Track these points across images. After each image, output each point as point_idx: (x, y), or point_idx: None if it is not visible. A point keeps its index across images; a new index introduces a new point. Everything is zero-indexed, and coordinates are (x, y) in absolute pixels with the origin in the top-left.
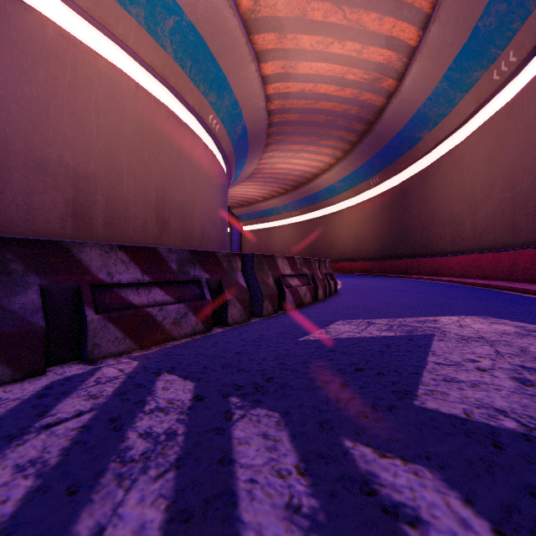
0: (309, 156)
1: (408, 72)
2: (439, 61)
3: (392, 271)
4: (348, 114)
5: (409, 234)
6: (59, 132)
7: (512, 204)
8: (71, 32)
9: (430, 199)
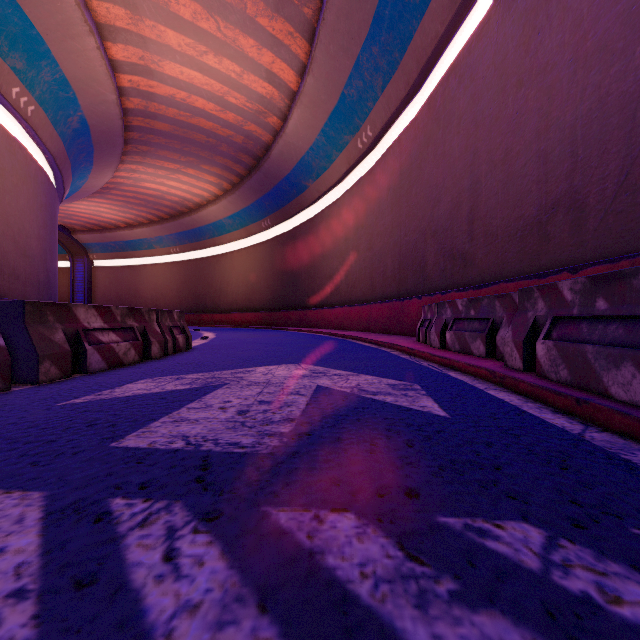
0: (189, 180)
1: (290, 115)
2: (317, 114)
3: (283, 324)
4: (233, 141)
5: (299, 285)
6: None
7: (371, 263)
8: None
9: (316, 250)
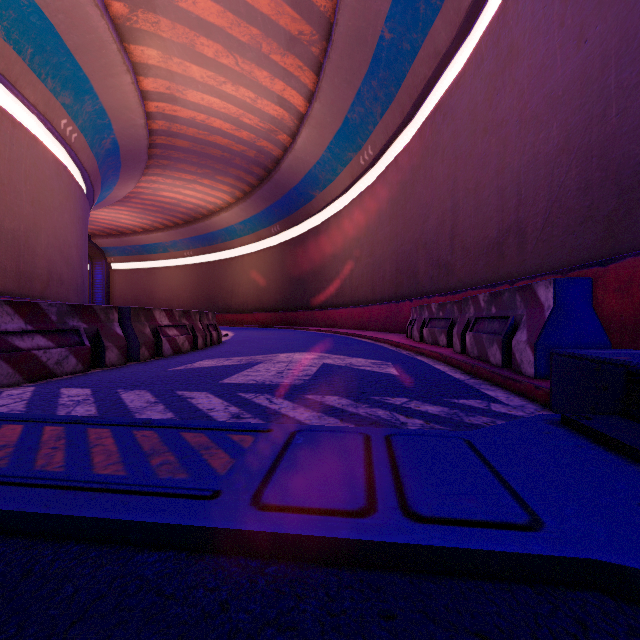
0: (204, 189)
1: (299, 134)
2: (323, 134)
3: (291, 323)
4: (246, 155)
5: (306, 287)
6: None
7: (372, 268)
8: None
9: (322, 255)
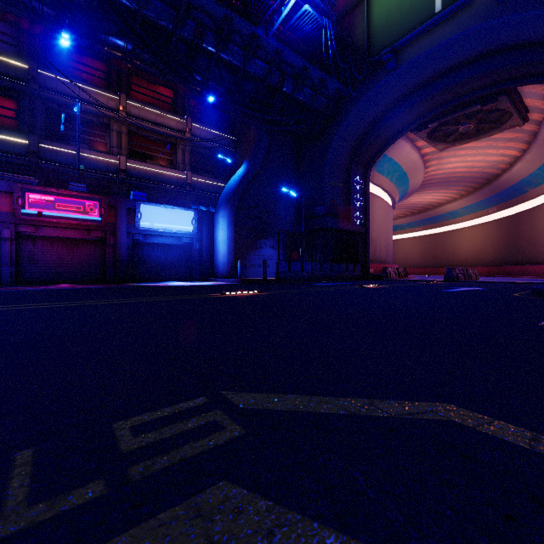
0: (438, 194)
1: (515, 165)
2: (533, 164)
3: (507, 274)
4: (473, 176)
5: (520, 249)
6: (372, 227)
7: None
8: (371, 191)
9: (535, 228)
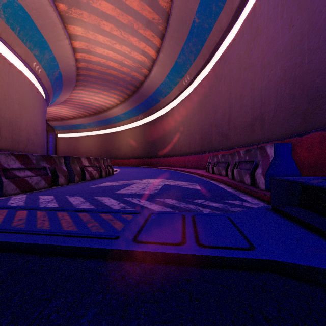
0: (104, 97)
1: (153, 69)
2: (164, 69)
3: (148, 164)
4: (126, 80)
5: (156, 146)
6: None
7: (189, 137)
8: None
9: (164, 130)
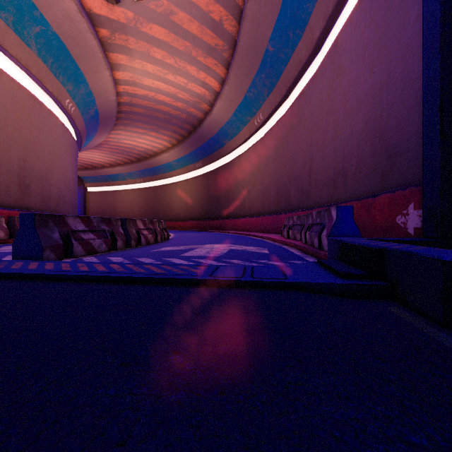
0: (151, 138)
1: (215, 104)
2: (231, 105)
3: (209, 228)
4: (180, 117)
5: (219, 204)
6: None
7: (263, 192)
8: None
9: (230, 183)
